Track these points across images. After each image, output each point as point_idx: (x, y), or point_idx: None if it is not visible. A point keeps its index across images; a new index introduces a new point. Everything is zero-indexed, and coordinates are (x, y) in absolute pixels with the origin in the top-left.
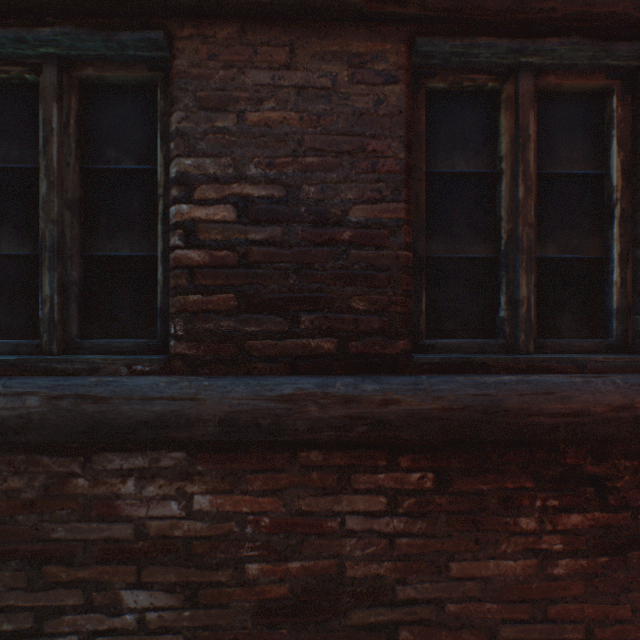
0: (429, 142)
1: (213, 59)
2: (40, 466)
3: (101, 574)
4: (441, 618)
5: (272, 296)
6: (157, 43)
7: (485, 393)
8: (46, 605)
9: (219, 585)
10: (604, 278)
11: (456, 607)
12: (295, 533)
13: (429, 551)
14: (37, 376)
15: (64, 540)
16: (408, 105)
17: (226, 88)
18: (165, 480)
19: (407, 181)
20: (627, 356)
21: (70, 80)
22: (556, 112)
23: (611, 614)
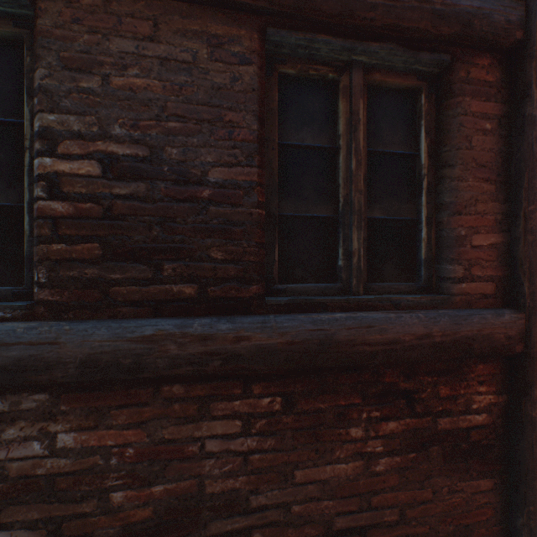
0: (282, 118)
1: (78, 23)
2: None
3: None
4: (288, 518)
5: (137, 246)
6: (19, 0)
7: (321, 328)
8: None
9: (84, 516)
10: (416, 235)
11: (300, 507)
12: (159, 460)
13: (278, 463)
14: None
15: None
16: (261, 85)
17: (91, 51)
18: (27, 422)
19: (260, 149)
20: (429, 296)
21: None
22: (382, 103)
23: (418, 497)
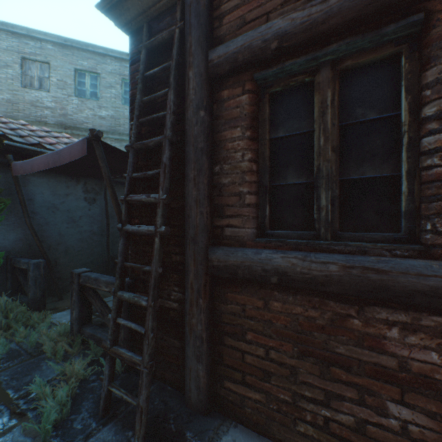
0: None
1: None
2: (327, 306)
3: (370, 384)
4: None
5: None
6: (414, 23)
7: None
8: (331, 390)
9: None
10: None
11: None
12: None
13: None
14: (327, 253)
15: (343, 355)
16: None
17: None
18: (425, 335)
19: None
20: None
21: (334, 73)
22: None
23: None
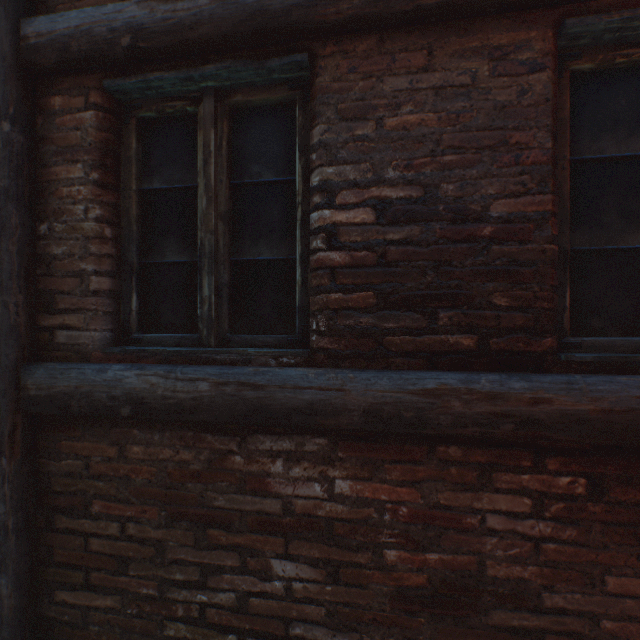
0: (571, 128)
1: (352, 72)
2: (204, 442)
3: (254, 542)
4: (594, 634)
5: (409, 293)
6: (301, 64)
7: None
8: (209, 563)
9: (358, 566)
10: None
11: (613, 625)
12: (433, 525)
13: (580, 561)
14: (203, 365)
15: (223, 508)
16: (554, 92)
17: (365, 98)
18: (309, 463)
19: (553, 171)
20: None
21: (222, 107)
22: None
23: None
